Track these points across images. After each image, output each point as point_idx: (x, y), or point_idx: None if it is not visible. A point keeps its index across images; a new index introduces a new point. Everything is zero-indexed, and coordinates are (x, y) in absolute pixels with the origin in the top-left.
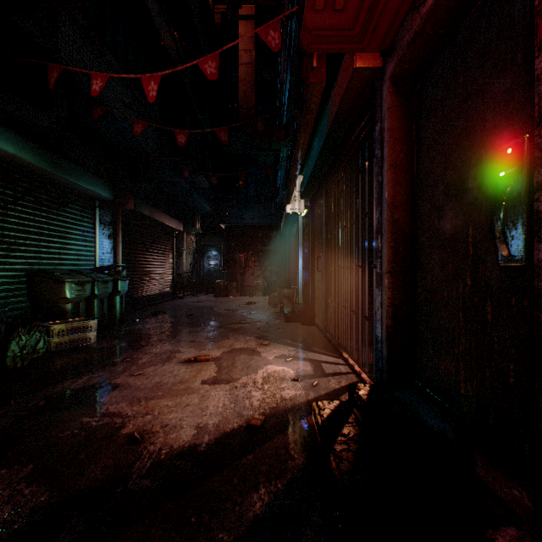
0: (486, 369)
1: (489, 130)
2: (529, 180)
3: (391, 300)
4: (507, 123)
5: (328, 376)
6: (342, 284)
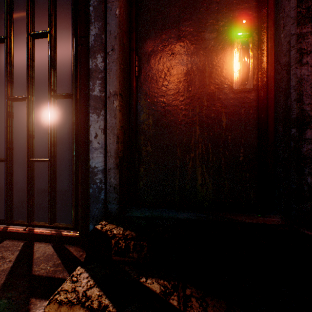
0: (222, 159)
1: (224, 5)
2: (253, 43)
3: (122, 123)
4: (238, 6)
5: None
6: None
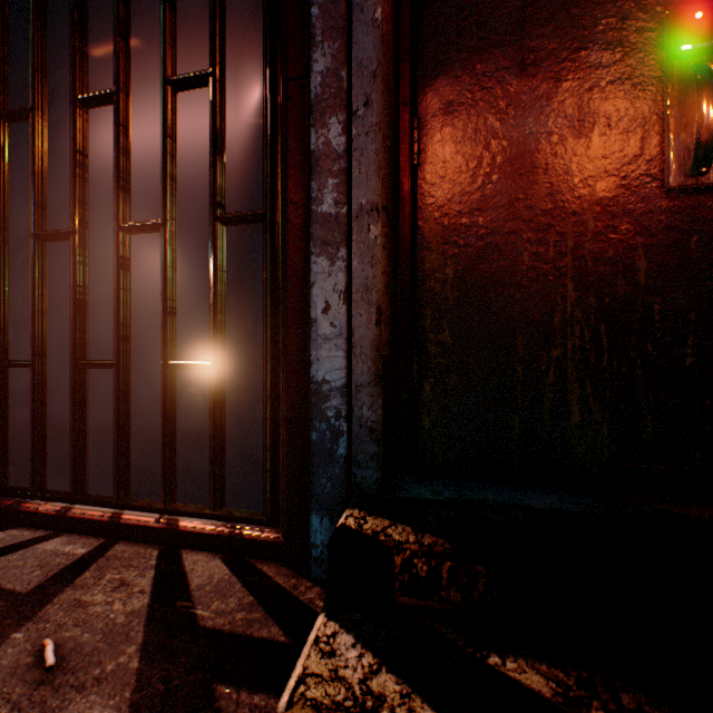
0: (636, 362)
1: None
2: None
3: (389, 278)
4: None
5: (54, 596)
6: (0, 295)
